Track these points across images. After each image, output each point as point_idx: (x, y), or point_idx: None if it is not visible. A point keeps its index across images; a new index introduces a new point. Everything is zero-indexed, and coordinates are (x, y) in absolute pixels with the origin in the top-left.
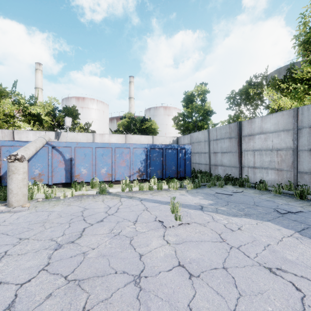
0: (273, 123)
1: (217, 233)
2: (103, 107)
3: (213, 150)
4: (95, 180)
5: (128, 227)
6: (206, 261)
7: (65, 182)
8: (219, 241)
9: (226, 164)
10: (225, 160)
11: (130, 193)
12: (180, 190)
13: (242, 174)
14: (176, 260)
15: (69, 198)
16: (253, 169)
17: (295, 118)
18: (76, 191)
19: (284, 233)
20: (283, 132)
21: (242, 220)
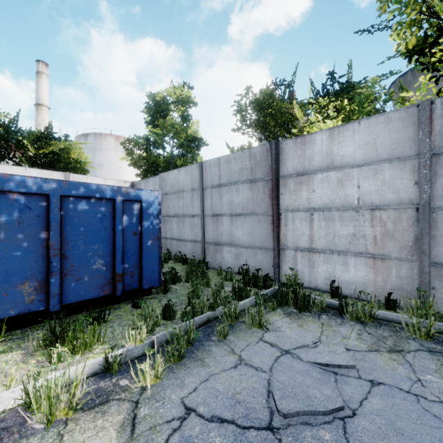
0: (363, 142)
1: None
2: None
3: (212, 209)
4: None
5: None
6: None
7: None
8: None
9: (243, 242)
10: (240, 231)
11: None
12: (92, 410)
13: (280, 266)
14: None
15: None
16: (308, 255)
17: (426, 126)
18: None
19: None
20: (388, 164)
21: None
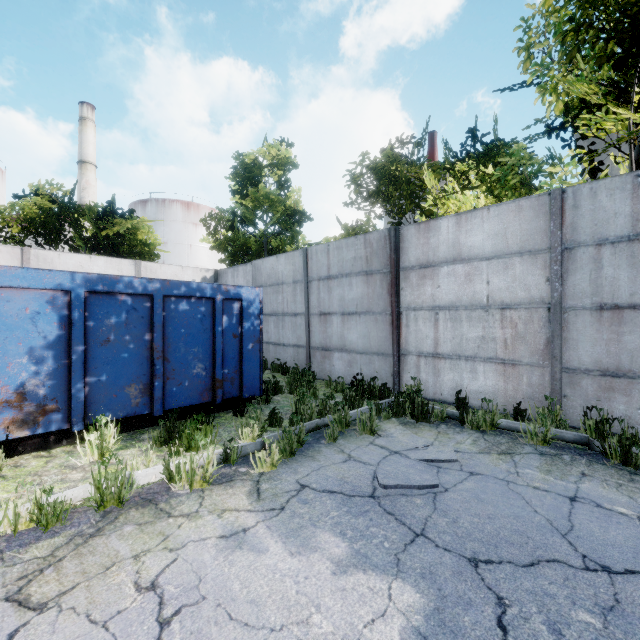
0: (492, 232)
1: None
2: None
3: (319, 307)
4: None
5: None
6: None
7: None
8: None
9: (356, 346)
10: (354, 334)
11: None
12: (221, 484)
13: (401, 375)
14: None
15: None
16: (433, 361)
17: (558, 218)
18: None
19: None
20: (519, 257)
21: None
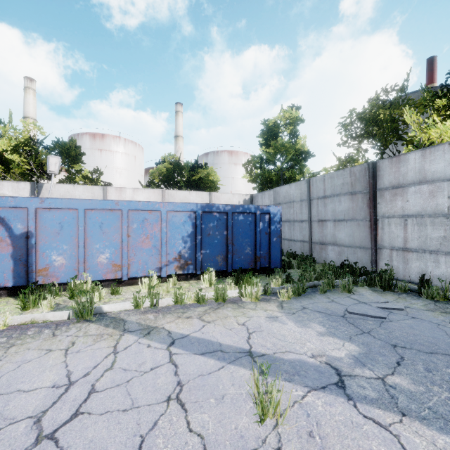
0: None
1: None
2: (135, 150)
3: (318, 216)
4: (84, 278)
5: None
6: None
7: (14, 286)
8: None
9: (344, 242)
10: (342, 234)
11: (151, 315)
12: (264, 301)
13: (377, 262)
14: None
15: None
16: (403, 253)
17: None
18: (26, 309)
19: None
20: None
21: None
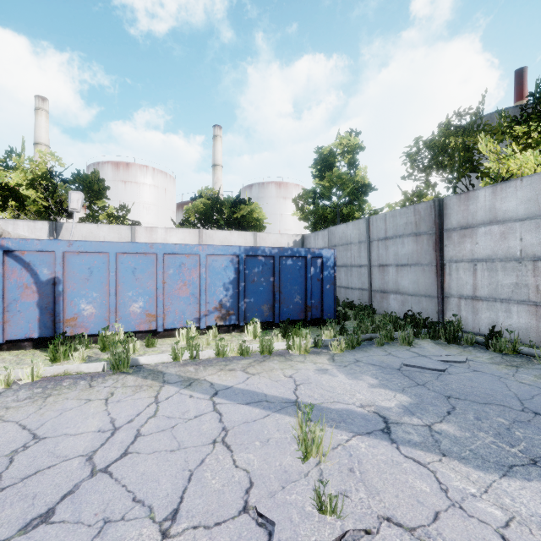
0: (525, 198)
1: None
2: (165, 181)
3: (378, 260)
4: (115, 329)
5: None
6: None
7: (40, 337)
8: None
9: (408, 290)
10: (405, 280)
11: (192, 367)
12: (314, 354)
13: (444, 312)
14: None
15: (19, 388)
16: (472, 302)
17: None
18: (56, 361)
19: None
20: None
21: None
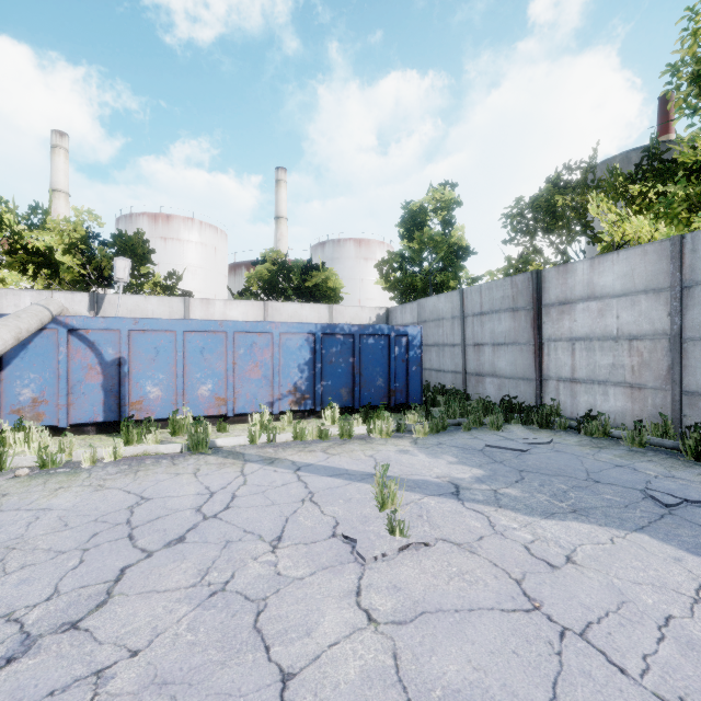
0: (621, 273)
1: (511, 579)
2: (215, 238)
3: (473, 339)
4: (183, 413)
5: (255, 562)
6: (497, 698)
7: (104, 421)
8: (523, 607)
9: (505, 372)
10: (502, 362)
11: (270, 449)
12: (396, 438)
13: (543, 397)
14: (398, 697)
15: (105, 466)
16: (570, 385)
17: (677, 261)
18: (129, 444)
19: (696, 572)
20: (644, 295)
21: (571, 530)
